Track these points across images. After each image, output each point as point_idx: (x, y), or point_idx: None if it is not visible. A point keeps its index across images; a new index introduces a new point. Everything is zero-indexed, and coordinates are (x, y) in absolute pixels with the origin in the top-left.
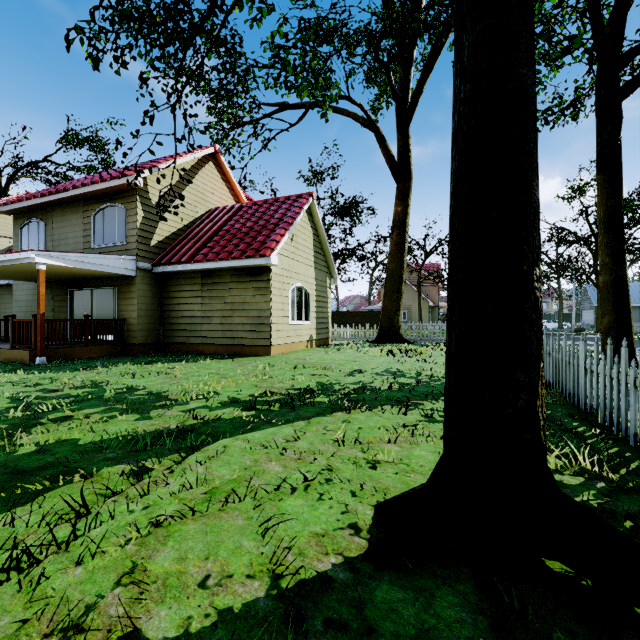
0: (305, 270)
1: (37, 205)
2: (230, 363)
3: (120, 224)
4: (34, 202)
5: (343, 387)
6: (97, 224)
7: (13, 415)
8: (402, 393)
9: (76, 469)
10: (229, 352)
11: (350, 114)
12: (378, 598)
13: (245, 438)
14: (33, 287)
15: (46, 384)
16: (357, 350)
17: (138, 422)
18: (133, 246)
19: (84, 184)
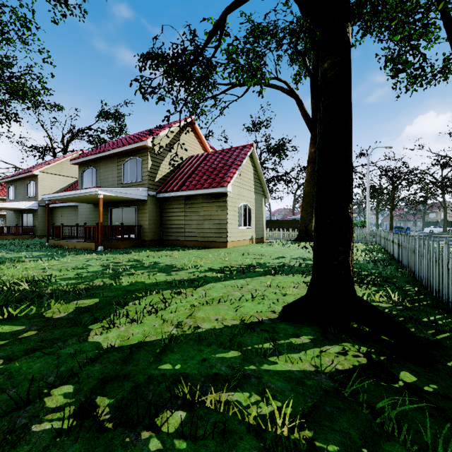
0: (248, 194)
1: (92, 159)
2: (204, 251)
3: (138, 169)
4: (91, 157)
5: (272, 264)
6: (125, 169)
7: (108, 272)
8: (306, 268)
9: (151, 291)
10: (201, 245)
11: (278, 87)
12: (280, 327)
13: (221, 283)
14: (89, 207)
15: (111, 260)
16: (282, 245)
17: (167, 276)
18: (146, 182)
19: (118, 146)
